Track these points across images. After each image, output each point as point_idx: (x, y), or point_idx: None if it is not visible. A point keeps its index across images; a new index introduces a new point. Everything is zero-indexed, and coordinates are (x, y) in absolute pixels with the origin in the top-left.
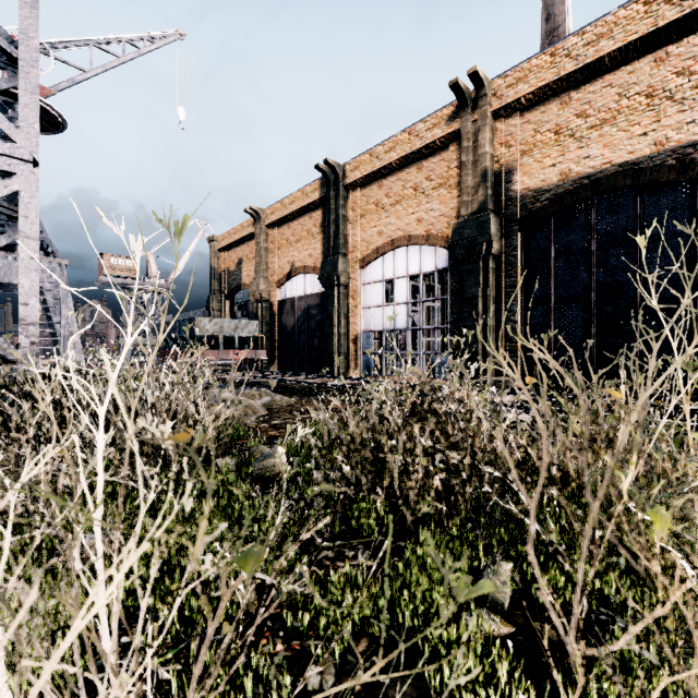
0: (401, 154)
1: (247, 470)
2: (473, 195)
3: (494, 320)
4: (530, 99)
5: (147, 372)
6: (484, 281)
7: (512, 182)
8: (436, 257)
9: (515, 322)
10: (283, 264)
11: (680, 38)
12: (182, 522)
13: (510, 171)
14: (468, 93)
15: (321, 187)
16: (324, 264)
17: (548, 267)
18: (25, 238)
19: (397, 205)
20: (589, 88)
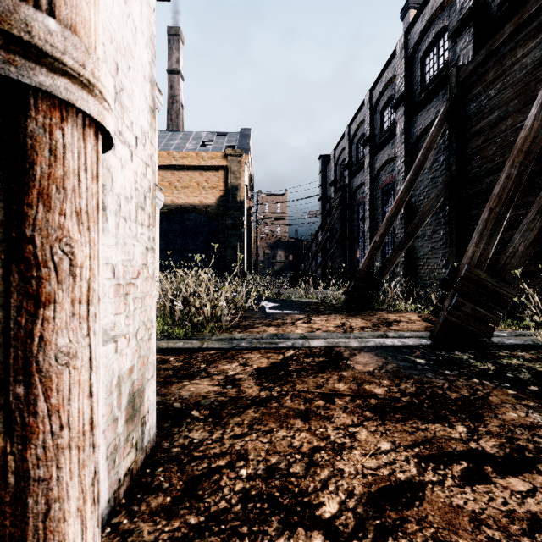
0: None
1: None
2: None
3: None
4: (160, 167)
5: None
6: None
7: None
8: None
9: None
10: None
11: (206, 170)
12: None
13: None
14: None
15: None
16: None
17: (167, 237)
18: None
19: None
20: (181, 173)
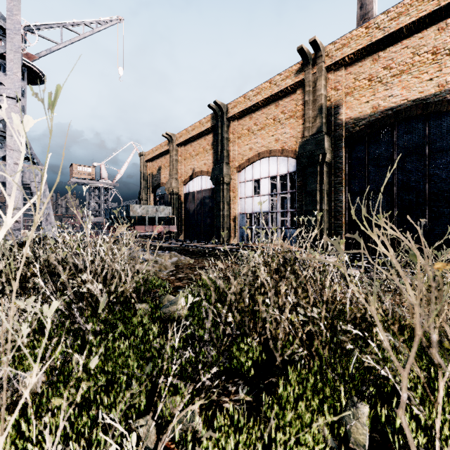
0: (265, 96)
1: (156, 314)
2: (313, 123)
3: (327, 205)
4: (351, 58)
5: (25, 253)
6: (320, 180)
7: (339, 114)
8: (288, 164)
9: (341, 207)
10: (187, 170)
11: None
12: (103, 360)
13: (338, 106)
14: (309, 55)
15: (212, 119)
16: (214, 169)
17: (363, 170)
18: (11, 150)
19: (262, 130)
20: (392, 49)
